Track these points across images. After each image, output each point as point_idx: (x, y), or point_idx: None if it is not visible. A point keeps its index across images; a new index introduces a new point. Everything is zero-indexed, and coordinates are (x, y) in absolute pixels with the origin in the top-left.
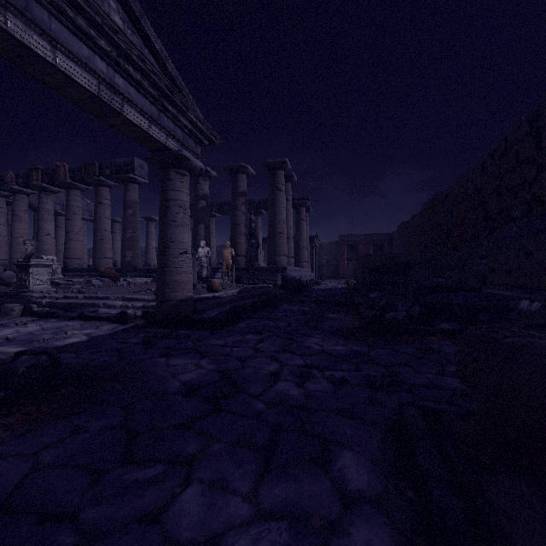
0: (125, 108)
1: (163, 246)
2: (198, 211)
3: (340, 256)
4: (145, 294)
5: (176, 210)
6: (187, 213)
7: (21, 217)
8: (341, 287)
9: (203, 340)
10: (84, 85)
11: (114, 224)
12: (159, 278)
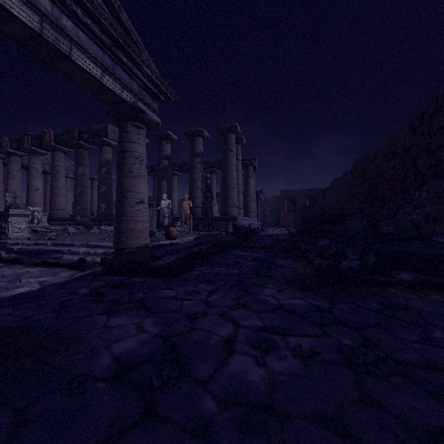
0: (74, 53)
1: (120, 196)
2: (161, 169)
3: (281, 208)
4: (108, 241)
5: (132, 161)
6: (143, 164)
7: (15, 175)
8: (284, 234)
9: (154, 291)
10: (22, 19)
11: (94, 182)
12: (116, 227)
